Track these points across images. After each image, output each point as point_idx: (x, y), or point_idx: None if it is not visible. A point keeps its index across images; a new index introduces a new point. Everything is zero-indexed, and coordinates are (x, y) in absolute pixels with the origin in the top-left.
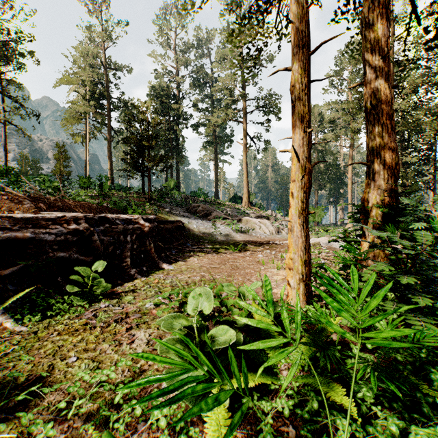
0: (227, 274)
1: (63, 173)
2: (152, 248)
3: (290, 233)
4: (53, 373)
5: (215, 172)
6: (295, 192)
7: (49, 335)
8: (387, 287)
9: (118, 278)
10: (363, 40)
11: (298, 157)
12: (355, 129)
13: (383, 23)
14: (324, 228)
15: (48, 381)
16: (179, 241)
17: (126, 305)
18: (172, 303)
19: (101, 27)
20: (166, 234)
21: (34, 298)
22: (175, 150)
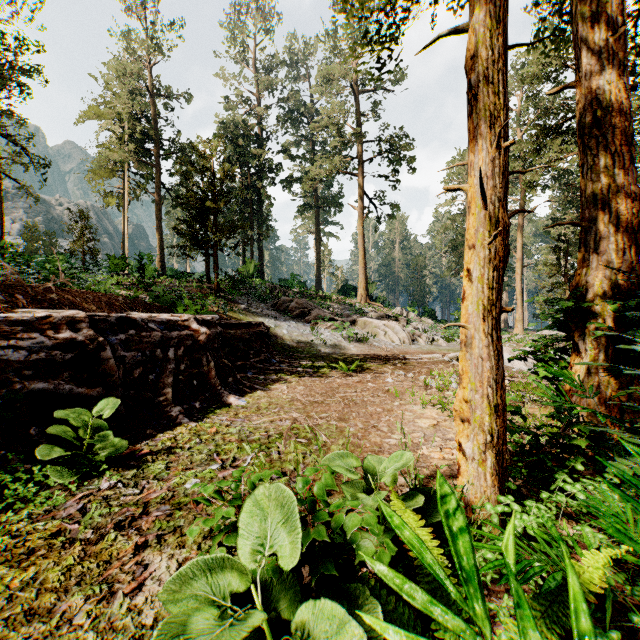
0: (337, 416)
1: (87, 251)
2: (211, 370)
3: (464, 349)
4: None
5: (317, 251)
6: (477, 269)
7: None
8: None
9: (148, 423)
10: (575, 8)
11: (484, 196)
12: (531, 182)
13: None
14: None
15: None
16: (259, 355)
17: (149, 484)
18: (221, 511)
19: (146, 33)
20: (239, 345)
21: None
22: (257, 217)
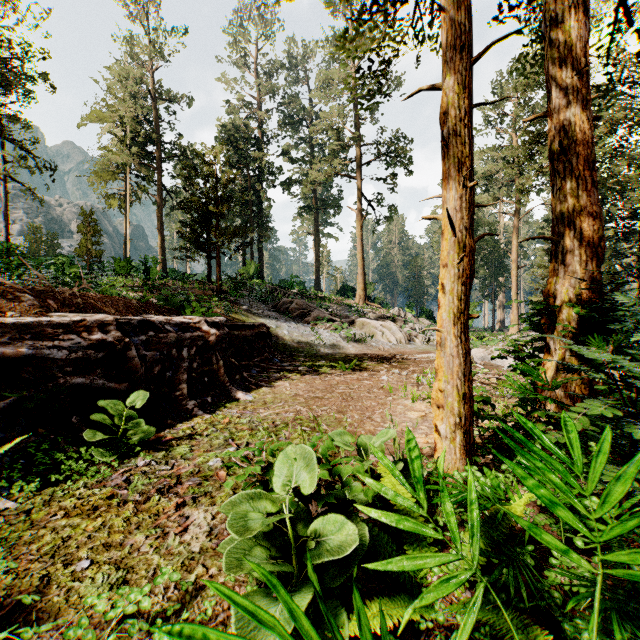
0: (336, 409)
1: (91, 253)
2: (221, 368)
3: (439, 349)
4: (48, 592)
5: (316, 252)
6: (449, 284)
7: (50, 517)
8: (637, 460)
9: (168, 415)
10: (546, 47)
11: (453, 227)
12: (524, 187)
13: (579, 20)
14: (477, 334)
15: (38, 609)
16: (262, 355)
17: (178, 462)
18: (250, 469)
19: (148, 38)
20: (243, 345)
21: (32, 452)
22: (257, 219)
